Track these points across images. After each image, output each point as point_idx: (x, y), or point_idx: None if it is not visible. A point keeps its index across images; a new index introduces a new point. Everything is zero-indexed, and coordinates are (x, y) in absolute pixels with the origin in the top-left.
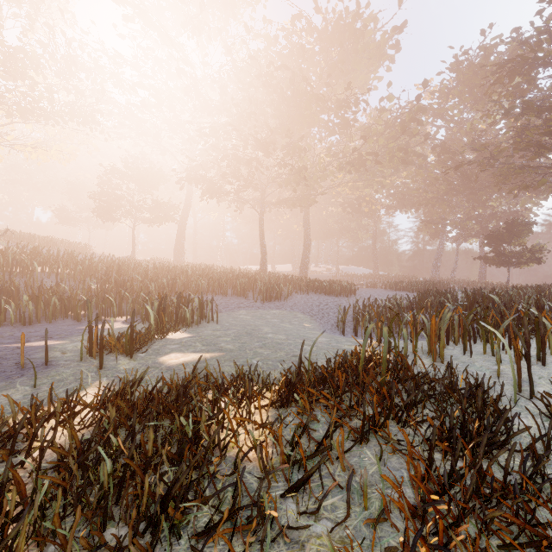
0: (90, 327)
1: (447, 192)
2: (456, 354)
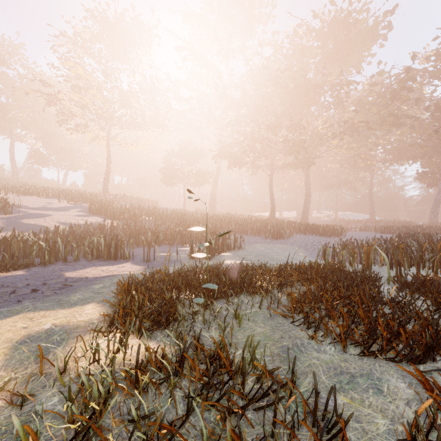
0: (191, 246)
1: None
2: (385, 269)
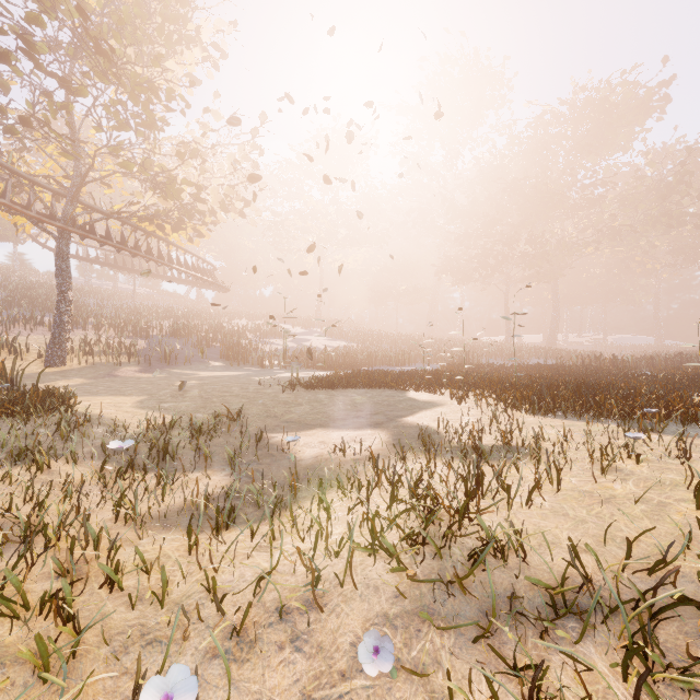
0: (453, 358)
1: None
2: None
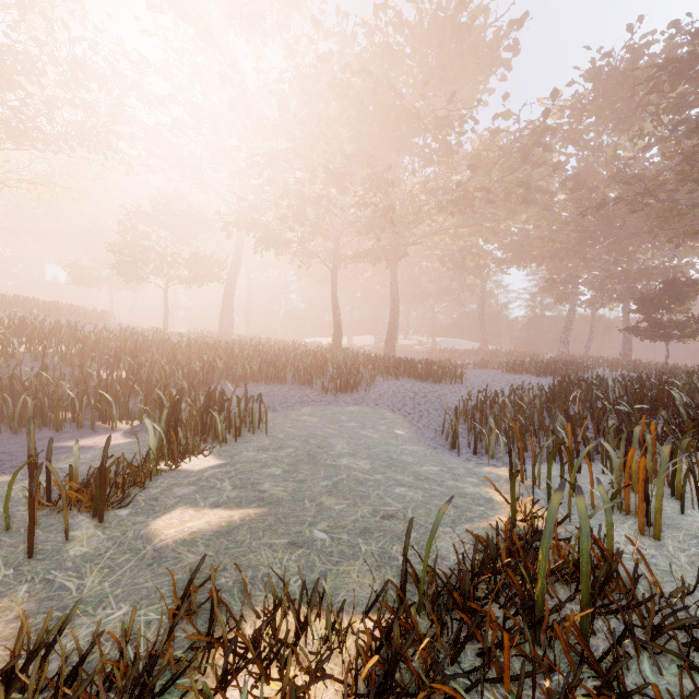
0: (31, 466)
1: (580, 241)
2: (669, 512)
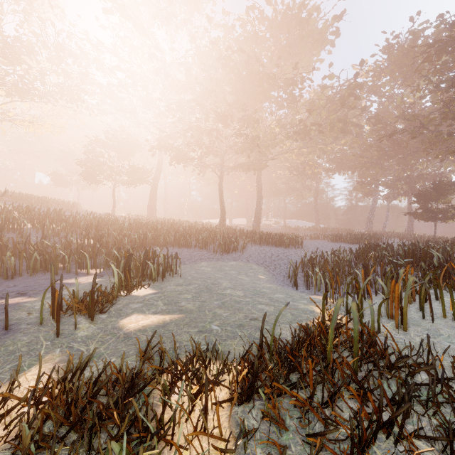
0: (52, 289)
1: (379, 157)
2: (416, 318)
